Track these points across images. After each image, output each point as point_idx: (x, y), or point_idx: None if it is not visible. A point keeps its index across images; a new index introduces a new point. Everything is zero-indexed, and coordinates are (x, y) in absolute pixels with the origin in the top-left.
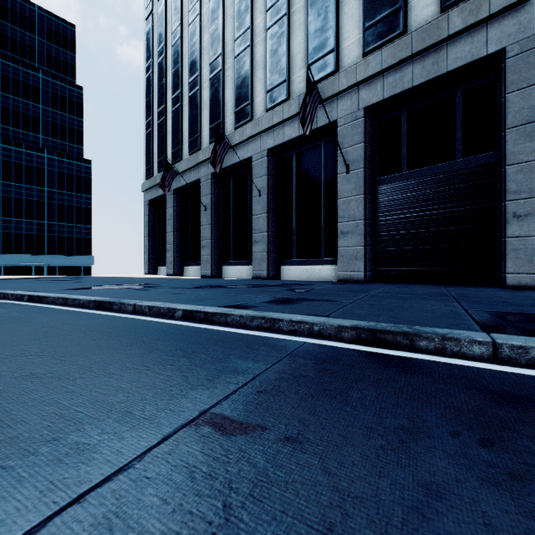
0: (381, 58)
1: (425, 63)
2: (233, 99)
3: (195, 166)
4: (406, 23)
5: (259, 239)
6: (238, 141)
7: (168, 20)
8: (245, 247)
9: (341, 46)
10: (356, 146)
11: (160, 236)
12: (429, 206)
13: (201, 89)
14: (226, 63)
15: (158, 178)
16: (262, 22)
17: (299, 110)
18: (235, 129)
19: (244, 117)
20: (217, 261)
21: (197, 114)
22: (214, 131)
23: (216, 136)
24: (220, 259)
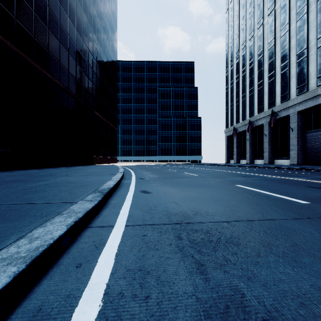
0: (300, 98)
1: (313, 100)
2: (257, 103)
3: (244, 125)
4: (308, 88)
5: (265, 151)
6: (258, 118)
7: (234, 72)
8: (262, 153)
9: (290, 91)
10: (294, 123)
11: (231, 149)
12: (319, 141)
13: (246, 98)
14: (254, 91)
15: (230, 128)
16: (266, 79)
17: (277, 111)
18: (257, 114)
19: (260, 110)
20: (252, 158)
21: (244, 107)
22: (250, 114)
23: (248, 123)
24: (253, 157)
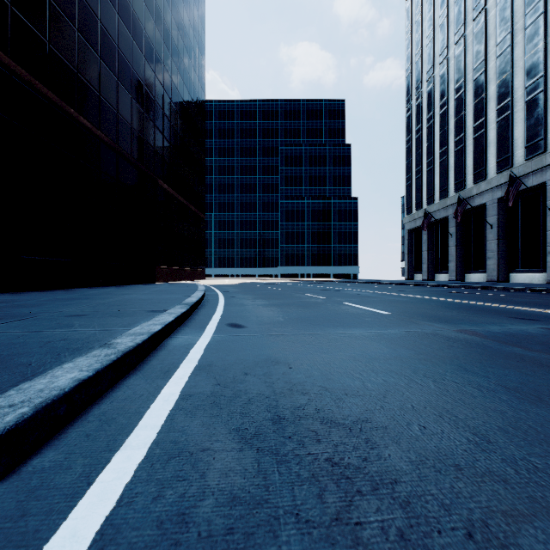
0: None
1: None
2: (472, 164)
3: (443, 208)
4: None
5: (491, 256)
6: (475, 193)
7: (423, 109)
8: (482, 261)
9: (548, 135)
10: None
11: (416, 253)
12: None
13: (448, 157)
14: (466, 141)
15: (415, 215)
16: (493, 116)
17: (518, 176)
18: (473, 184)
19: (480, 177)
20: (461, 270)
21: (445, 174)
22: (458, 186)
23: (457, 202)
24: (463, 269)
